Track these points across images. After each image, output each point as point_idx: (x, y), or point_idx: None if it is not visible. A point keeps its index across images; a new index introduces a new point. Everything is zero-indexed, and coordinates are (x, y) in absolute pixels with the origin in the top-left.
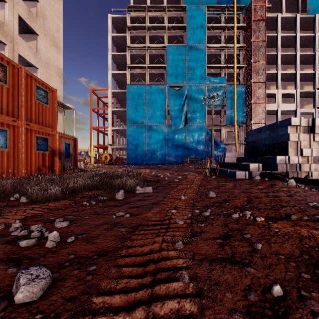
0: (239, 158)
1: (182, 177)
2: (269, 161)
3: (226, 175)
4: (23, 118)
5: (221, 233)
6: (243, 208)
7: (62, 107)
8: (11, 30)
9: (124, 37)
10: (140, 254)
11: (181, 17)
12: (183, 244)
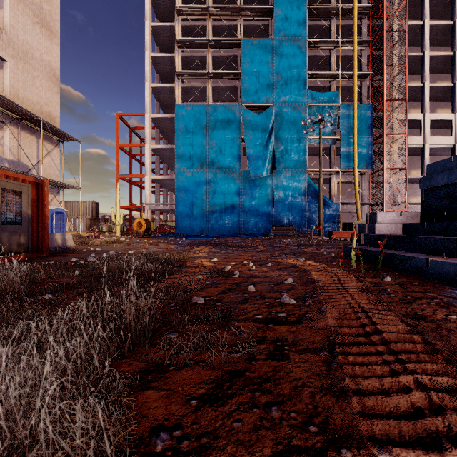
0: (411, 226)
1: (295, 280)
2: None
3: (416, 271)
4: None
5: None
6: None
7: (57, 136)
8: None
9: (172, 29)
10: None
11: None
12: None
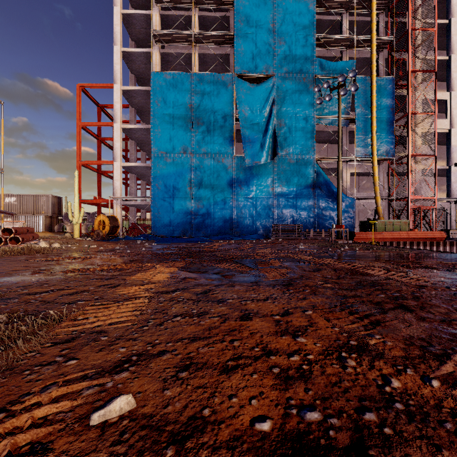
0: None
1: None
2: None
3: None
4: None
5: None
6: None
7: None
8: None
9: None
10: None
11: None
12: None
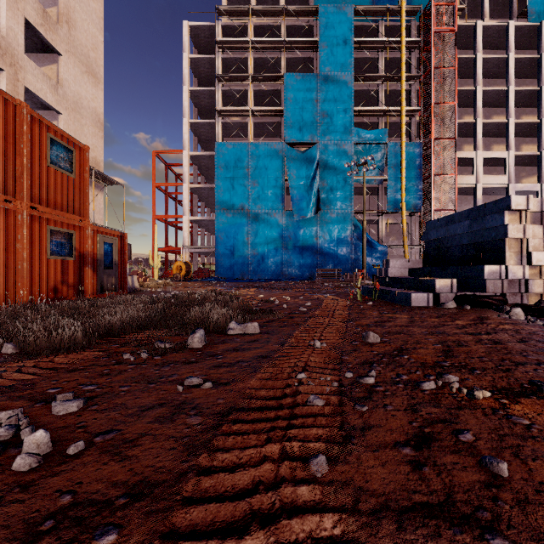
0: (413, 270)
1: (313, 304)
2: (471, 274)
3: (392, 299)
4: (24, 196)
5: (407, 429)
6: (439, 367)
7: (103, 181)
8: (12, 45)
9: (212, 61)
10: (228, 493)
11: (310, 26)
12: (329, 463)
